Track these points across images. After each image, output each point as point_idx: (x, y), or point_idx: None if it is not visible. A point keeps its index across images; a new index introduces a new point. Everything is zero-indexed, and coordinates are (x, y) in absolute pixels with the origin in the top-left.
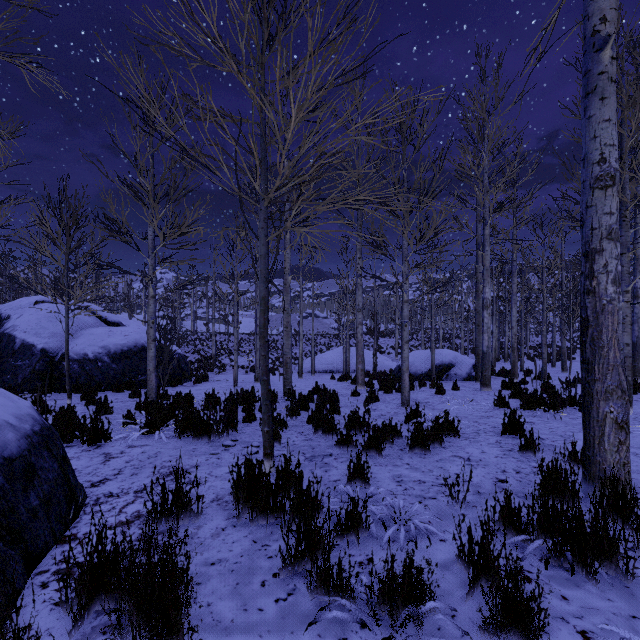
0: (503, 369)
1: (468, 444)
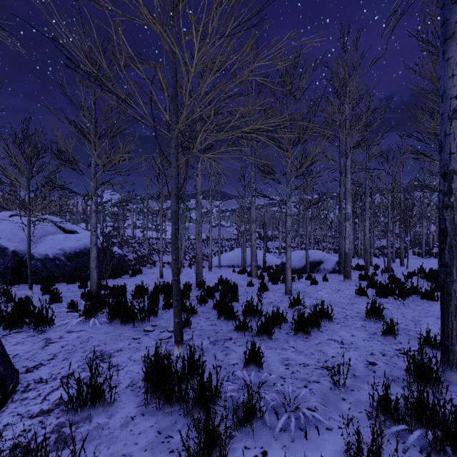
0: (358, 264)
1: (340, 328)
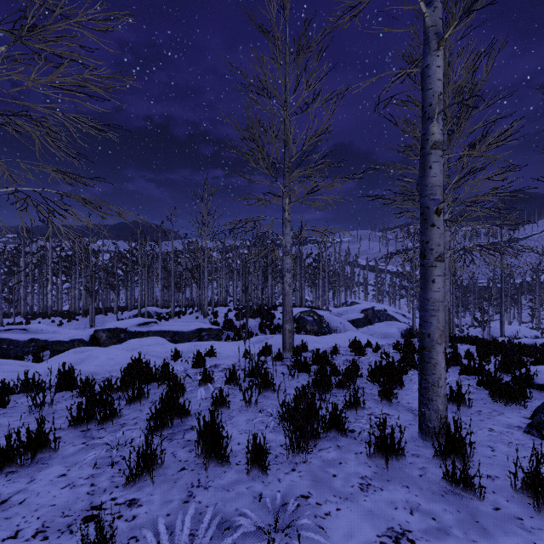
0: None
1: None
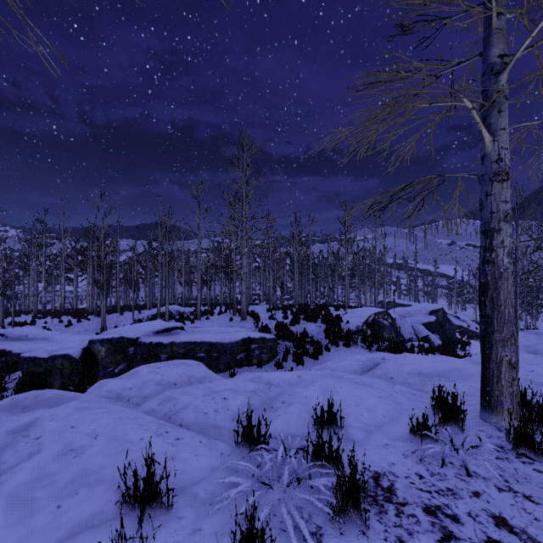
0: None
1: None
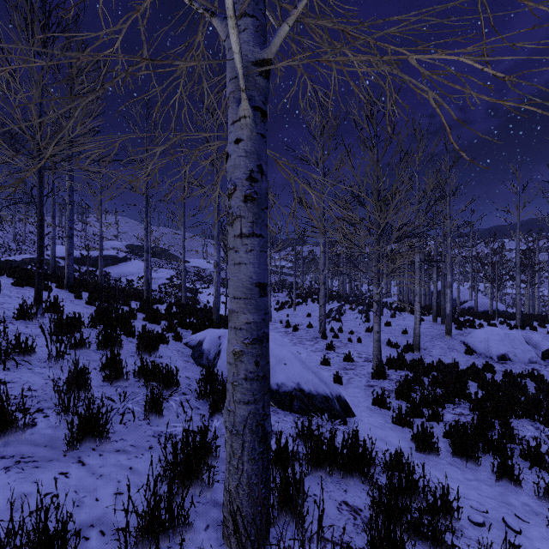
0: None
1: None
